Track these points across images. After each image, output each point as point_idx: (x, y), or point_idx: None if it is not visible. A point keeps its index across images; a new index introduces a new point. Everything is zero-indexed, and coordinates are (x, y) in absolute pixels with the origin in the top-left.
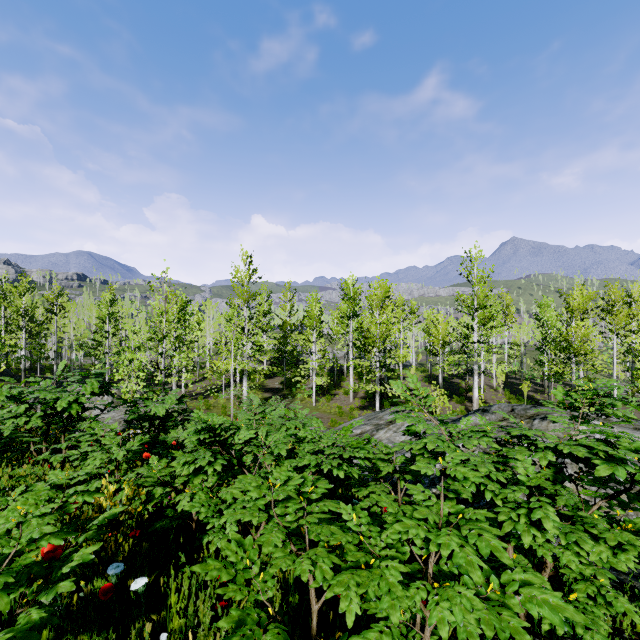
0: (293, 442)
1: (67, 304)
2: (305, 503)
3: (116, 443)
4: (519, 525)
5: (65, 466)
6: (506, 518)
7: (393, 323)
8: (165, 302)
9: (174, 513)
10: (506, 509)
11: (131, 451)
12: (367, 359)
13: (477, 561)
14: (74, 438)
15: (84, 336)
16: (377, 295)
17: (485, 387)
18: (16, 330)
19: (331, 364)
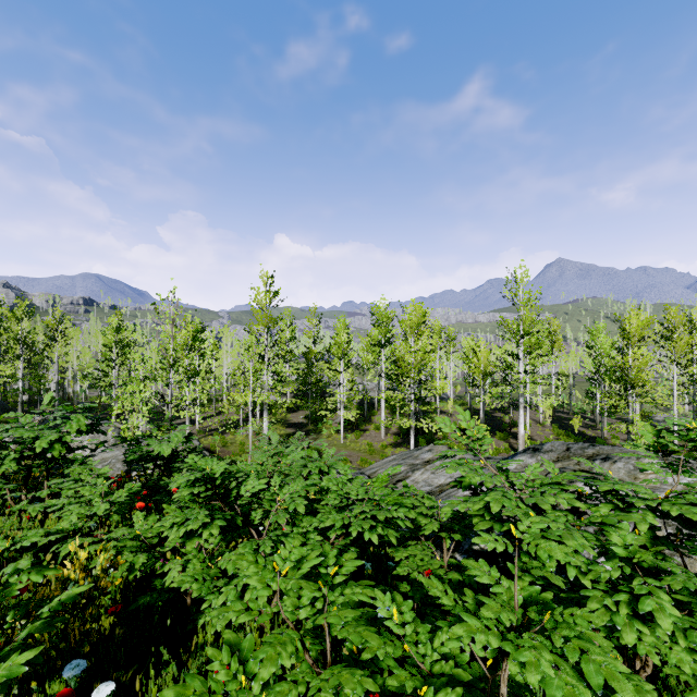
0: (315, 491)
1: (70, 331)
2: (326, 591)
3: (97, 494)
4: (618, 616)
5: (48, 516)
6: (599, 606)
7: (430, 351)
8: (172, 326)
9: (164, 584)
10: (597, 592)
11: (119, 502)
12: (400, 391)
13: (582, 693)
14: (55, 485)
15: (89, 366)
16: (412, 320)
17: (531, 422)
18: (12, 359)
19: (361, 396)
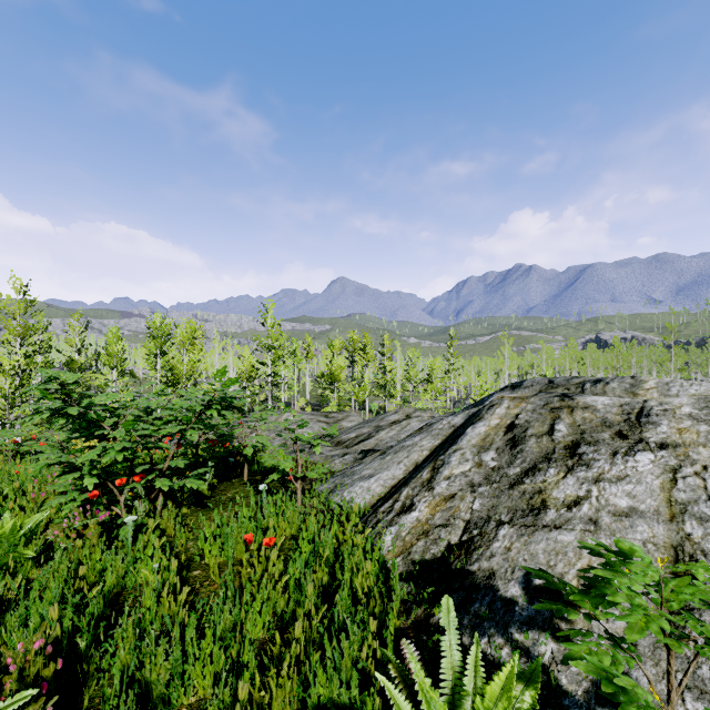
0: None
1: None
2: None
3: None
4: None
5: None
6: None
7: (199, 361)
8: None
9: None
10: None
11: None
12: None
13: None
14: None
15: None
16: (183, 336)
17: None
18: None
19: None
